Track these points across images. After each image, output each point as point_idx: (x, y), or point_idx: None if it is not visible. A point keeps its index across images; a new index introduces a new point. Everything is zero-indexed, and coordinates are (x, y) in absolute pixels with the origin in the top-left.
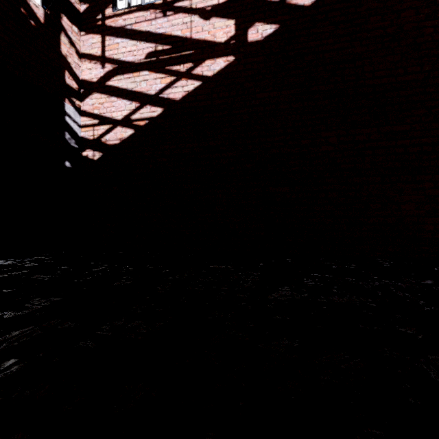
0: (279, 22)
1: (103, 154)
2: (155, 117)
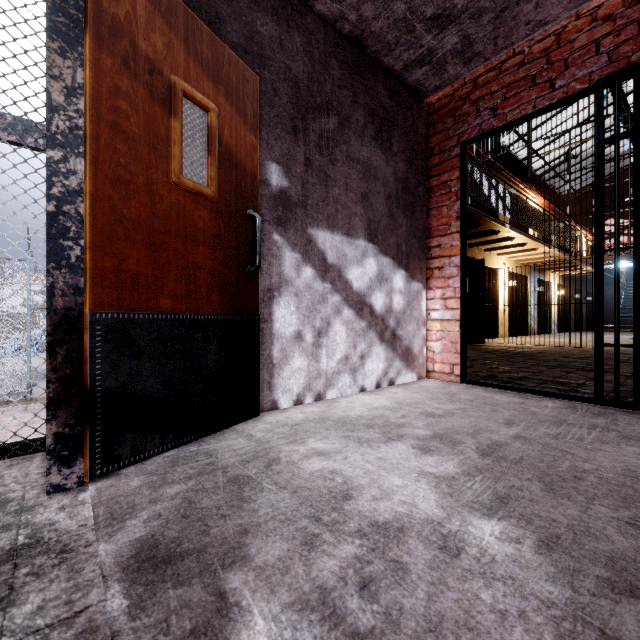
0: None
1: None
2: None
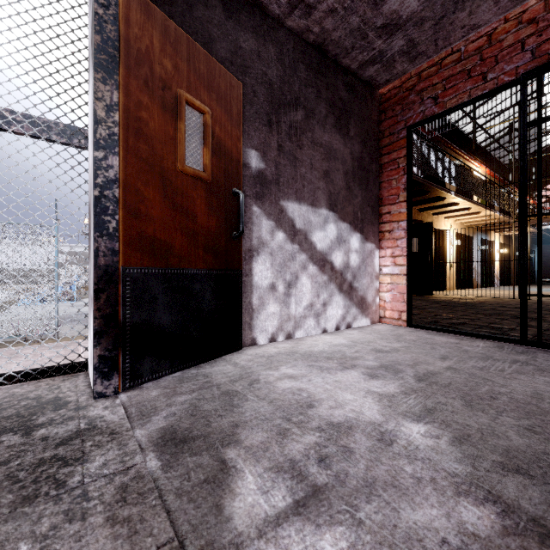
0: None
1: None
2: None
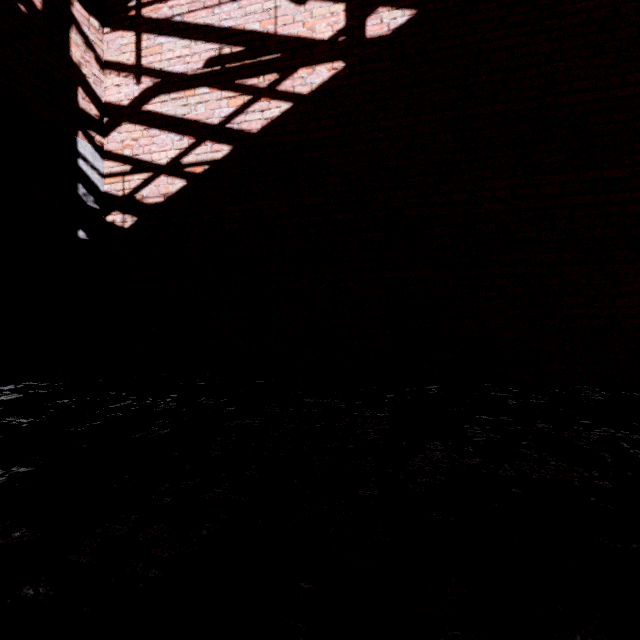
0: (416, 5)
1: (138, 219)
2: (219, 160)
